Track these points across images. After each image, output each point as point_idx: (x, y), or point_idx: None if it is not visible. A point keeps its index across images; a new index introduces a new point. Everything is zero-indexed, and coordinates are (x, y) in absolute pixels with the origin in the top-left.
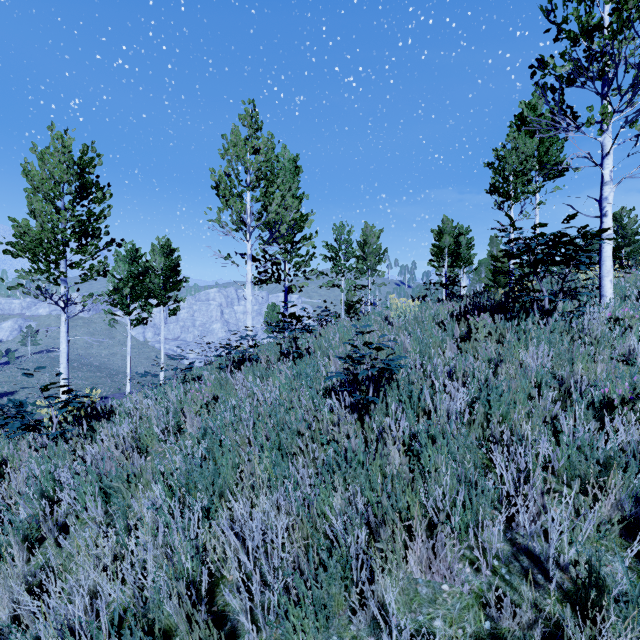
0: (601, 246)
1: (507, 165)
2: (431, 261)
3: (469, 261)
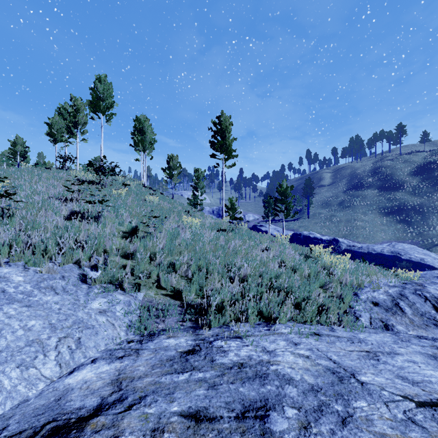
0: (77, 160)
1: (55, 127)
2: (8, 157)
3: (28, 163)
